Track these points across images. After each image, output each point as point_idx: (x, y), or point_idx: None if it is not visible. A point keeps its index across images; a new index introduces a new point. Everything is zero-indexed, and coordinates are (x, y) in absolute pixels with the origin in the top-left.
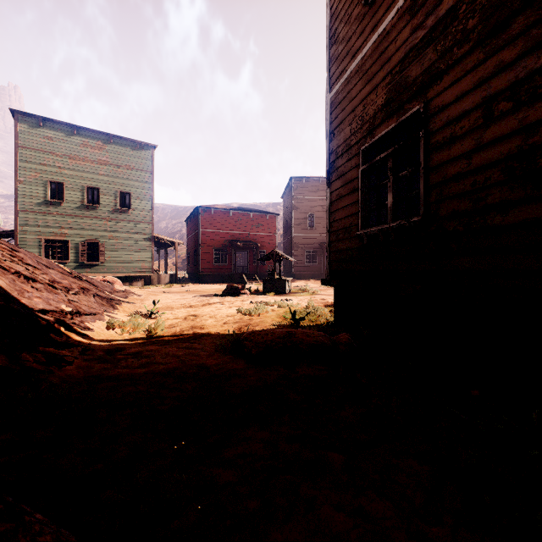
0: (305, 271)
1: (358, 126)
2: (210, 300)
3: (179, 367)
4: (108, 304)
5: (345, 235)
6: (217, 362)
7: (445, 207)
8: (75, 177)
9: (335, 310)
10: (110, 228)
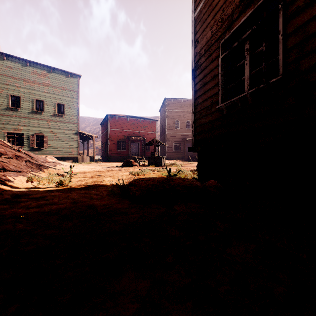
0: (173, 155)
1: (218, 27)
2: (112, 168)
3: (69, 207)
4: (37, 167)
5: (207, 111)
6: (105, 203)
7: (306, 62)
8: (28, 93)
9: (198, 169)
10: (51, 126)
